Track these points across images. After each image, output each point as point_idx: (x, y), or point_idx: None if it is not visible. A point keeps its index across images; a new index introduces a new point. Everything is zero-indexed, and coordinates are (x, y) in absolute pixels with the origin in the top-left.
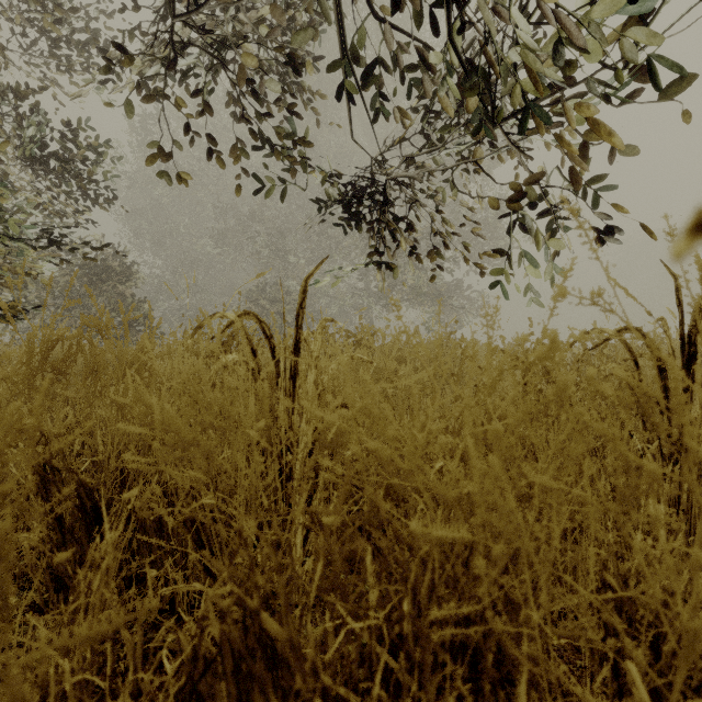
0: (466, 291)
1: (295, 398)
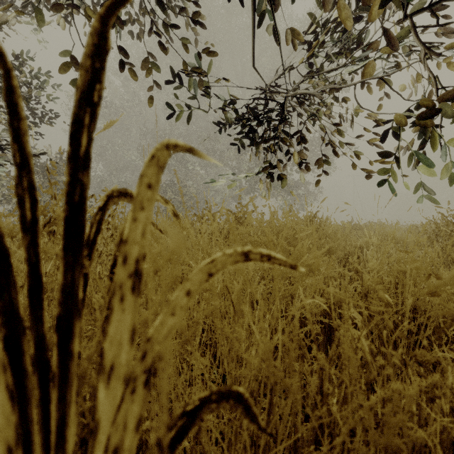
0: (307, 186)
1: (67, 389)
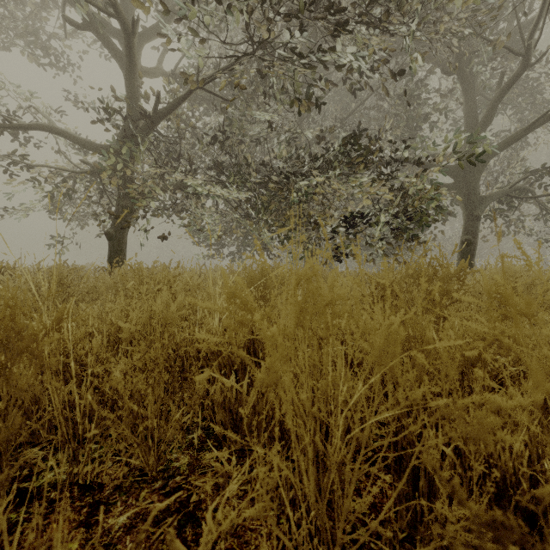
0: None
1: None
